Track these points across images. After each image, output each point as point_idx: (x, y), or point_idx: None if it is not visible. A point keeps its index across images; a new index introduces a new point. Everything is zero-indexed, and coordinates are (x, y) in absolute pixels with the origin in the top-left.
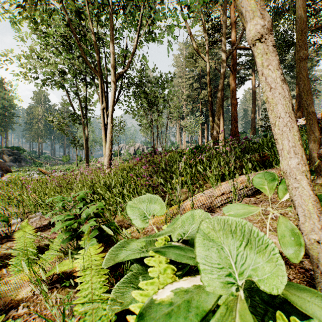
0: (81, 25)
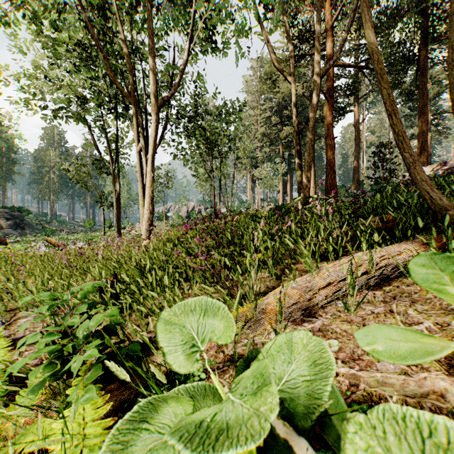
0: (109, 29)
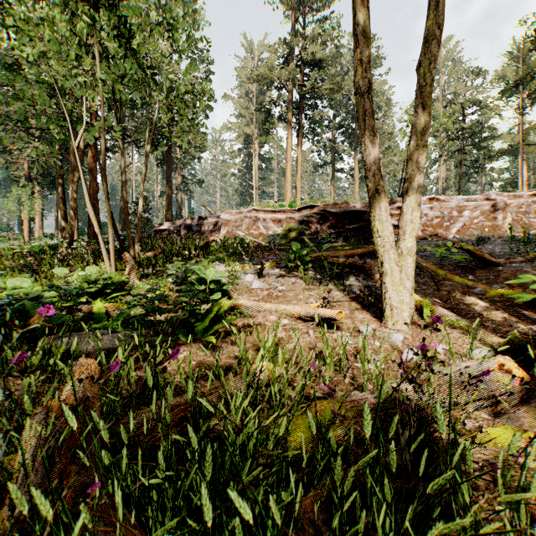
0: None
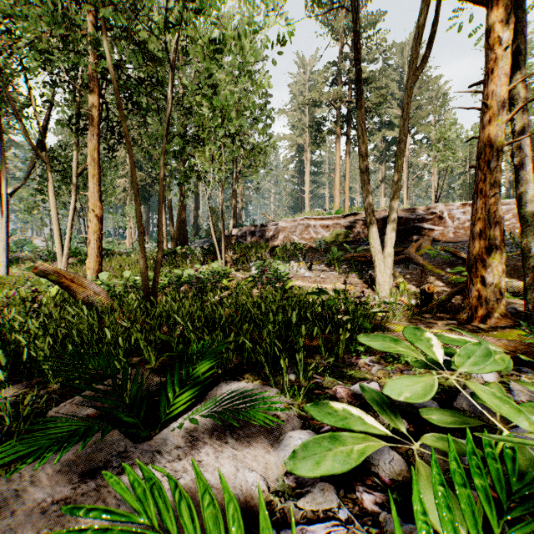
0: None
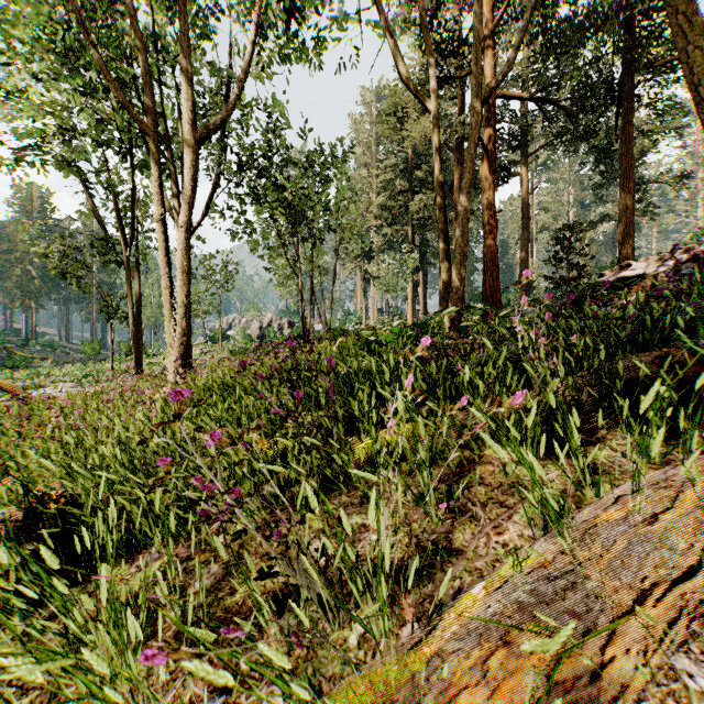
0: (112, 5)
